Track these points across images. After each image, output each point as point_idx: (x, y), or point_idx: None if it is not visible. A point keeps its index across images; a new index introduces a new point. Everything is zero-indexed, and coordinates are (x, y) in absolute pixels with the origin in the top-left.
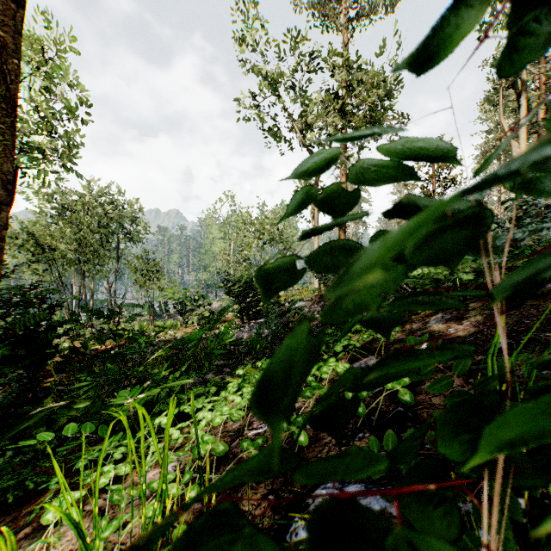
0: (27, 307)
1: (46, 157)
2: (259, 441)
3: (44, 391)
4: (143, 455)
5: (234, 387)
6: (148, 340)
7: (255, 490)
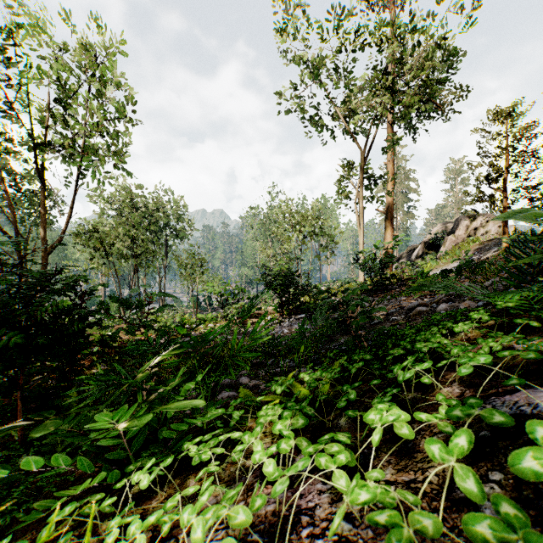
0: (59, 295)
1: (99, 157)
2: None
3: None
4: None
5: (266, 422)
6: (188, 332)
7: None
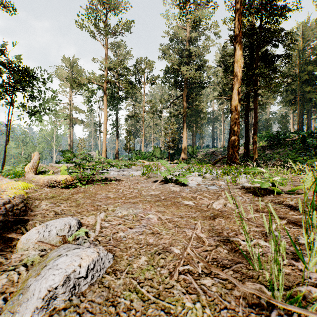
0: None
1: None
2: None
3: None
4: None
5: None
6: None
7: None
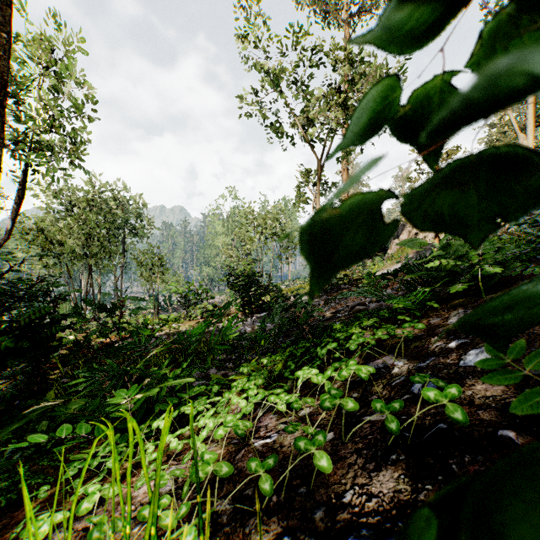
0: (31, 300)
1: (54, 154)
2: (270, 461)
3: (49, 383)
4: (128, 485)
5: (238, 387)
6: (152, 333)
7: (266, 525)
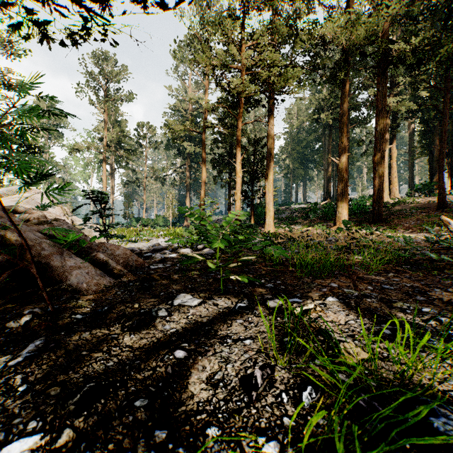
0: None
1: None
2: None
3: None
4: None
5: None
6: None
7: None
